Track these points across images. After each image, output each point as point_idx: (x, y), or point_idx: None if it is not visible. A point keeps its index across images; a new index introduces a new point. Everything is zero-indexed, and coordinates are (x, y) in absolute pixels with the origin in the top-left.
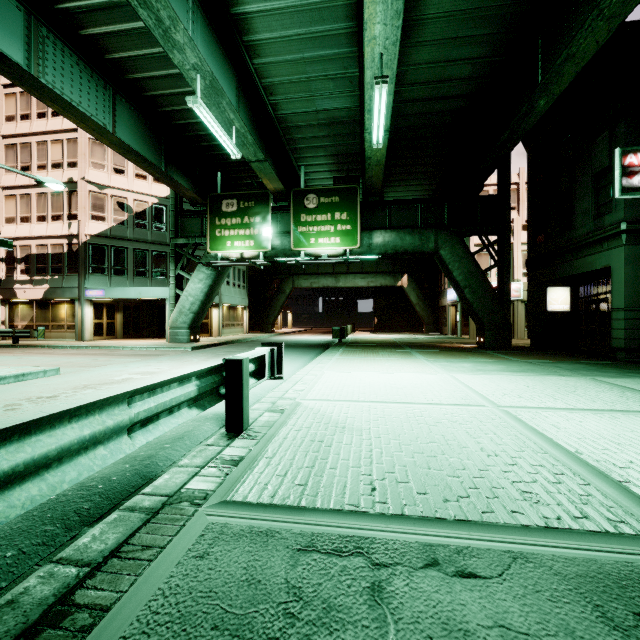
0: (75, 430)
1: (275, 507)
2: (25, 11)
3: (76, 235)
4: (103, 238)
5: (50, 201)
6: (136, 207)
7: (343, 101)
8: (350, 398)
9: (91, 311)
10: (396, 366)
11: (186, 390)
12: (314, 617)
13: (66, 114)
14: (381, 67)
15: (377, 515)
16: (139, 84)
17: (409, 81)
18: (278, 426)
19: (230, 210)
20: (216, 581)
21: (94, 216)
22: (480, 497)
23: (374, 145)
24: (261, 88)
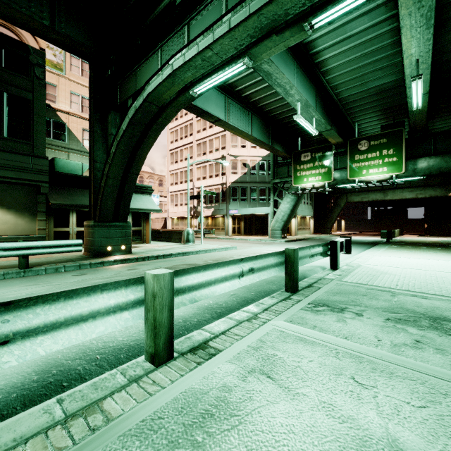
0: (303, 252)
1: (358, 283)
2: (224, 96)
3: (225, 183)
4: (236, 183)
5: (214, 168)
6: (251, 164)
7: (389, 78)
8: (391, 266)
9: (231, 221)
10: (432, 256)
11: (320, 249)
12: (374, 295)
13: (235, 133)
14: (417, 68)
15: (397, 289)
16: (263, 107)
17: (449, 49)
18: (352, 270)
19: (306, 159)
20: (345, 288)
21: (232, 172)
22: (447, 292)
23: (414, 108)
24: (329, 89)
